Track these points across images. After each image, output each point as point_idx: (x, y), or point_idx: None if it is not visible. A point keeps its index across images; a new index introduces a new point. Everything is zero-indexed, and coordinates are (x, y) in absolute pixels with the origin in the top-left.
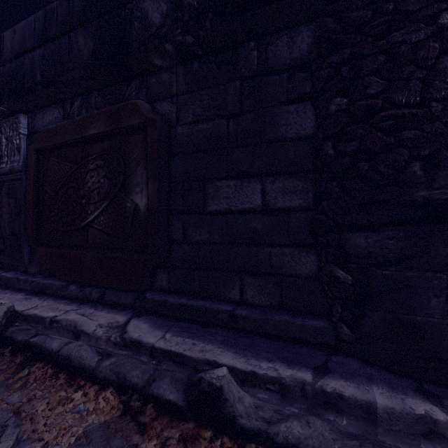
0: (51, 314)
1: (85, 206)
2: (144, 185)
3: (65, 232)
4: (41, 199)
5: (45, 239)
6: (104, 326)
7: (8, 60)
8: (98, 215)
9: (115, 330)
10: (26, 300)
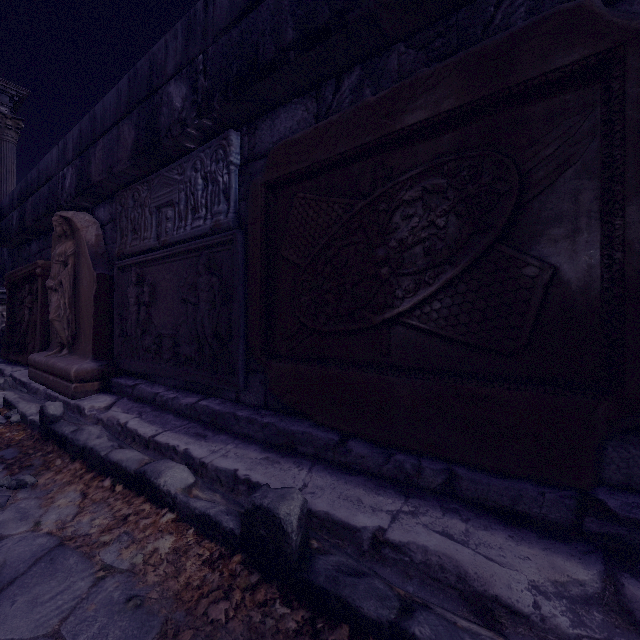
0: (366, 521)
1: (385, 282)
2: (584, 218)
3: (331, 333)
4: (272, 273)
5: (282, 346)
6: (550, 593)
7: (222, 30)
8: (425, 300)
9: (594, 613)
10: (272, 465)
